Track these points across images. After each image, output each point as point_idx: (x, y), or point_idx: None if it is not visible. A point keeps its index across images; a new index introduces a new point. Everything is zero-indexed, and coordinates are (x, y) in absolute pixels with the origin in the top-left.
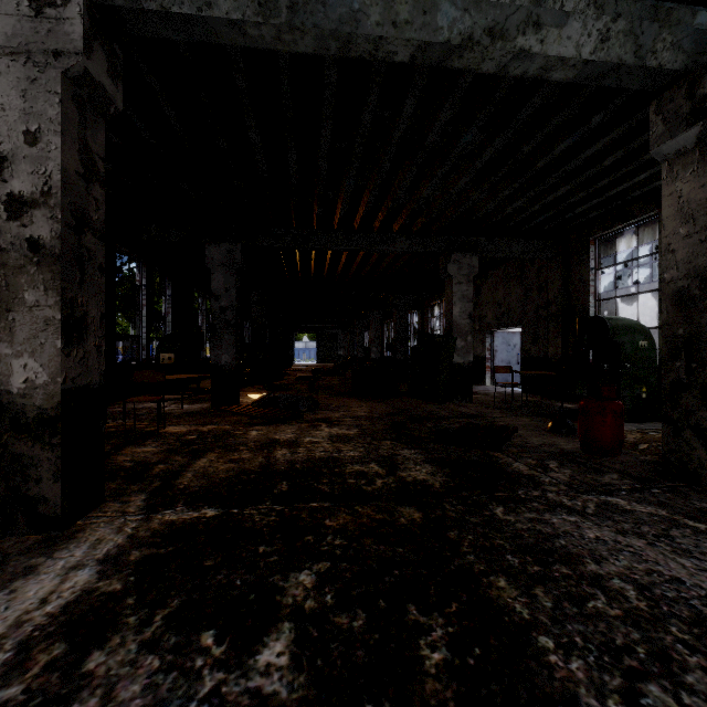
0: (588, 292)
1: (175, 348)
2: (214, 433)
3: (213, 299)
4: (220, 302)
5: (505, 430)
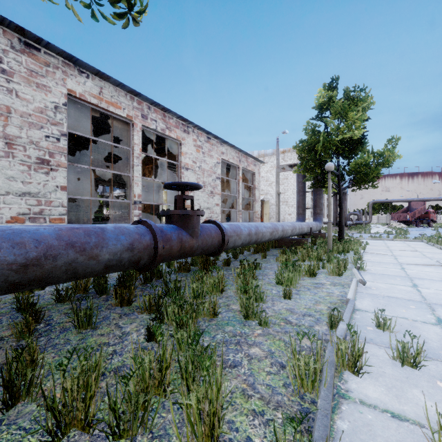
0: None
1: None
2: None
3: None
4: None
5: None
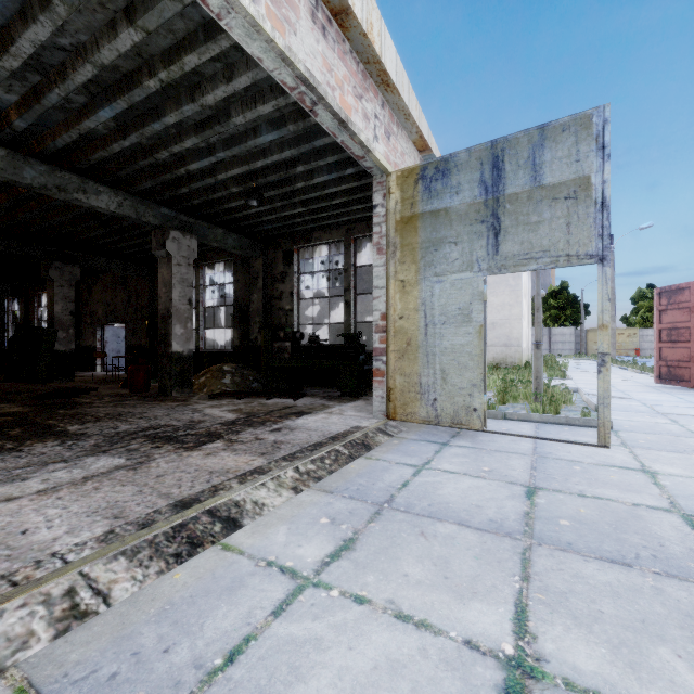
0: None
1: None
2: None
3: None
4: None
5: (88, 389)
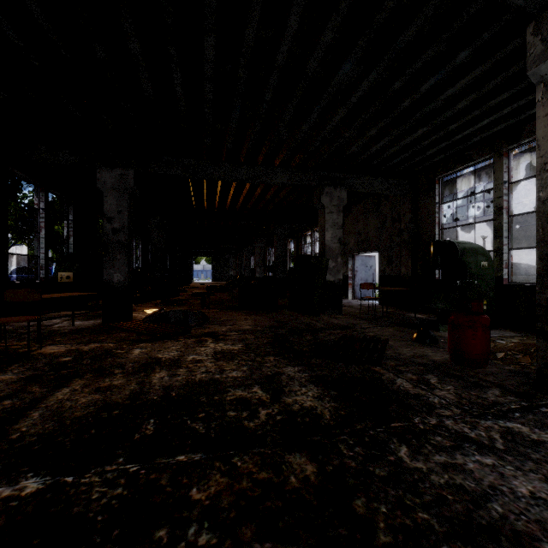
0: (433, 222)
1: (73, 268)
2: (94, 353)
3: (105, 221)
4: (112, 223)
5: (378, 342)
